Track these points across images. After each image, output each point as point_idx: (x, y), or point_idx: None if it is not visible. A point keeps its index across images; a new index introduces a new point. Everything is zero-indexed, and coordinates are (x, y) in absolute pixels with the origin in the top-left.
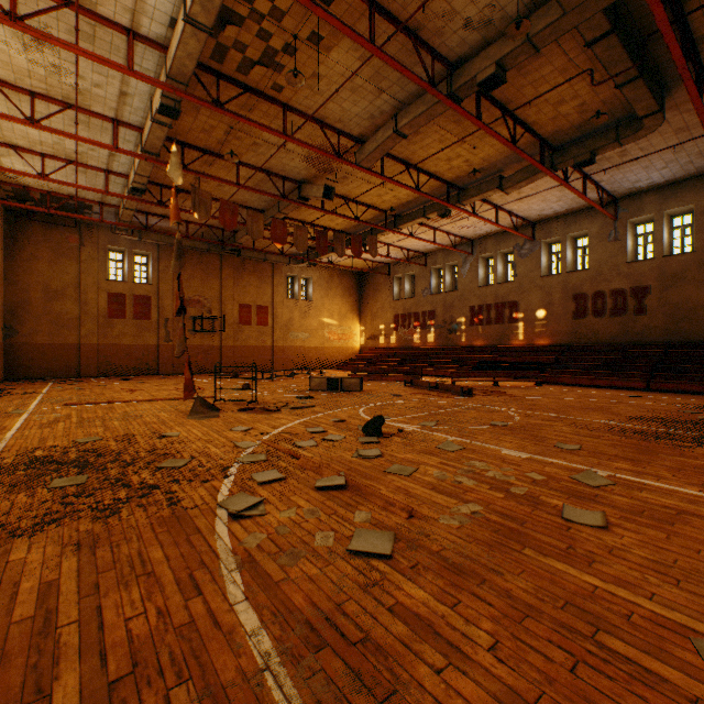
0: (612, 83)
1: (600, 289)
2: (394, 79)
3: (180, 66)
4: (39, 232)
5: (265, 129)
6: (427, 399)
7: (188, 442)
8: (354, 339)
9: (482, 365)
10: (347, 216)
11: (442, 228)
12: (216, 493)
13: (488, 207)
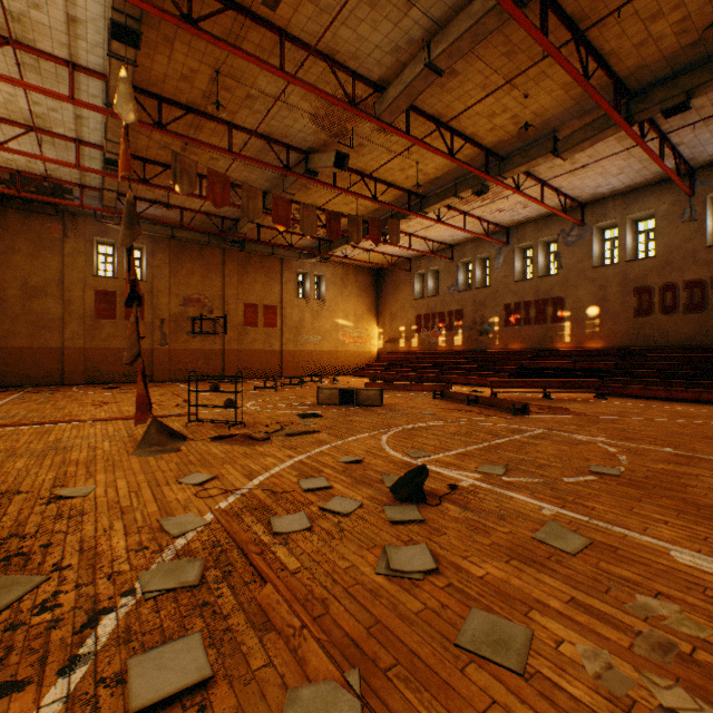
0: None
1: (670, 281)
2: None
3: None
4: (16, 221)
5: (255, 60)
6: (470, 420)
7: (87, 515)
8: (371, 342)
9: (521, 372)
10: (363, 195)
11: (474, 212)
12: None
13: (532, 183)
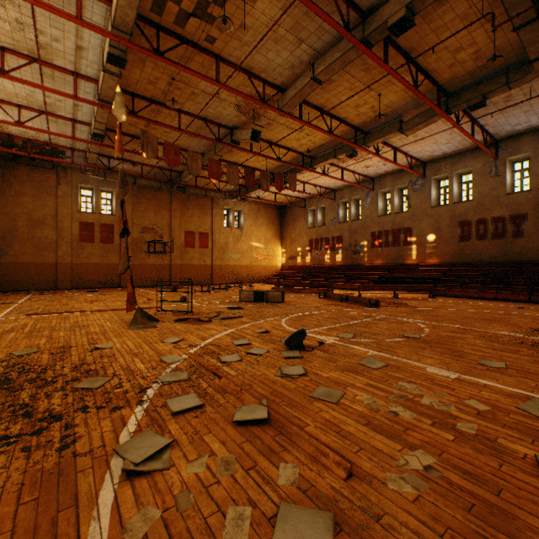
0: (507, 29)
1: (482, 217)
2: (312, 29)
3: (123, 15)
4: (24, 173)
5: (200, 76)
6: (340, 310)
7: (117, 356)
8: (277, 259)
9: (382, 280)
10: (271, 157)
11: (349, 168)
12: (120, 428)
13: (388, 149)
